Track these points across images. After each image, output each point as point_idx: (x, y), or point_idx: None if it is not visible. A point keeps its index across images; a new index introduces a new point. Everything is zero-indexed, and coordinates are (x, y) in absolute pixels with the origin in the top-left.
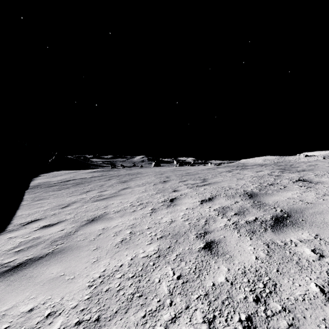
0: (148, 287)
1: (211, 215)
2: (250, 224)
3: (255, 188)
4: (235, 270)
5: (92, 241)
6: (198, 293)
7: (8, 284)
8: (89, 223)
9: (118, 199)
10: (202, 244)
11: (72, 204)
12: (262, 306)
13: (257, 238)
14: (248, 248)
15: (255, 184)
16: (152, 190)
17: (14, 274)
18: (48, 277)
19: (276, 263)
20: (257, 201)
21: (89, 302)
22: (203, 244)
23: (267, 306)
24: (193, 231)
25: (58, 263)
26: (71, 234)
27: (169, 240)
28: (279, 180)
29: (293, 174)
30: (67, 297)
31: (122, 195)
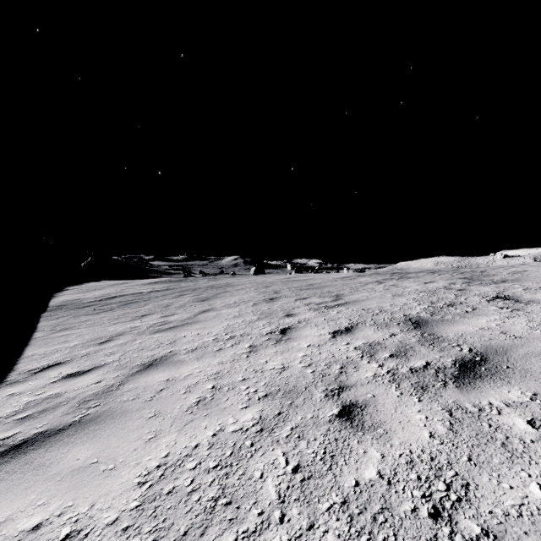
0: (242, 486)
1: (350, 358)
2: (417, 374)
3: (424, 312)
4: (394, 457)
5: (148, 402)
6: (329, 499)
7: (1, 478)
8: (144, 370)
9: (194, 329)
10: (336, 410)
11: (118, 338)
12: (446, 526)
13: (430, 398)
14: (415, 416)
15: (423, 304)
16: (251, 314)
17: (13, 460)
18: (70, 467)
19: (466, 445)
20: (428, 334)
21: (139, 514)
22: (337, 409)
23: (454, 527)
24: (319, 385)
25: (89, 442)
26: (113, 389)
27: (279, 401)
28: (463, 297)
29: (487, 286)
30: (100, 504)
31: (201, 321)
